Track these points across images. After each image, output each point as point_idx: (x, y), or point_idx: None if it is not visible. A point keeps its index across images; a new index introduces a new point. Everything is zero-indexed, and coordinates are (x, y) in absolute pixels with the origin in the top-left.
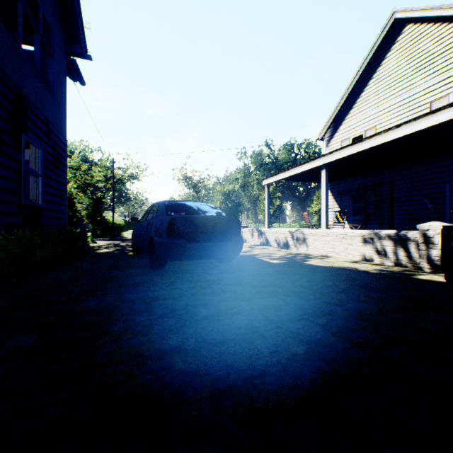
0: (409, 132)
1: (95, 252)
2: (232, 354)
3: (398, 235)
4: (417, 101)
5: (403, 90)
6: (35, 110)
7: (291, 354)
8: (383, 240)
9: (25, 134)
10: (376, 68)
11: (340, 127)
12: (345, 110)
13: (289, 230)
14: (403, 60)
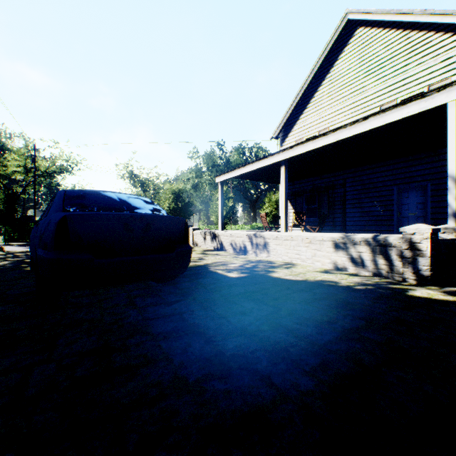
0: (377, 124)
1: None
2: None
3: (377, 239)
4: (368, 104)
5: (355, 93)
6: None
7: None
8: (359, 245)
9: None
10: (330, 68)
11: (295, 126)
12: (299, 109)
13: (247, 233)
14: (355, 63)
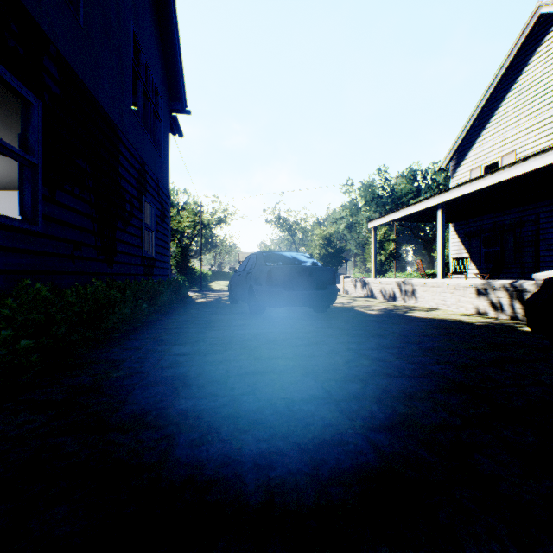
0: (538, 166)
1: (195, 301)
2: (317, 361)
3: (513, 285)
4: None
5: (552, 104)
6: (151, 173)
7: (358, 363)
8: (498, 291)
9: (145, 197)
10: (516, 77)
11: (469, 152)
12: (475, 131)
13: (395, 280)
14: (552, 65)
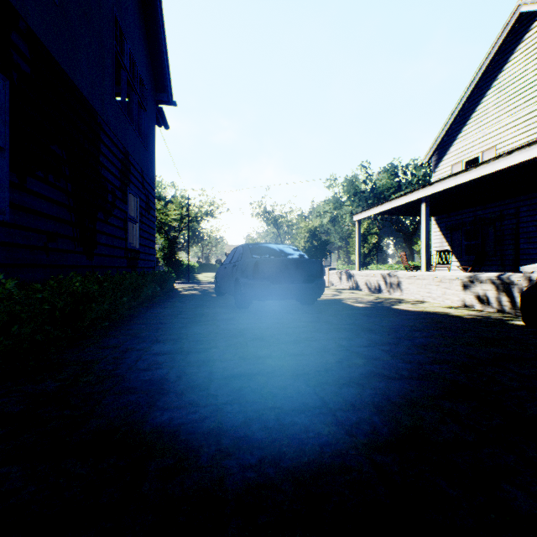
0: (522, 159)
1: (180, 293)
2: (307, 361)
3: (500, 278)
4: None
5: (532, 100)
6: (135, 163)
7: (352, 363)
8: (485, 283)
9: (128, 187)
10: (497, 74)
11: (451, 148)
12: (456, 127)
13: (381, 272)
14: (532, 63)
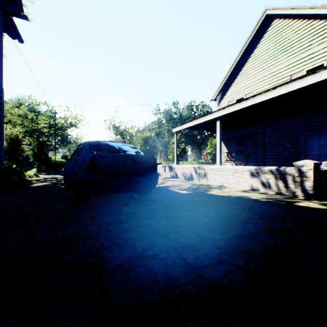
0: (282, 92)
1: (31, 185)
2: None
3: (278, 170)
4: (281, 74)
5: (272, 66)
6: None
7: None
8: (267, 174)
9: None
10: (253, 49)
11: (228, 91)
12: (231, 79)
13: (193, 166)
14: (272, 44)
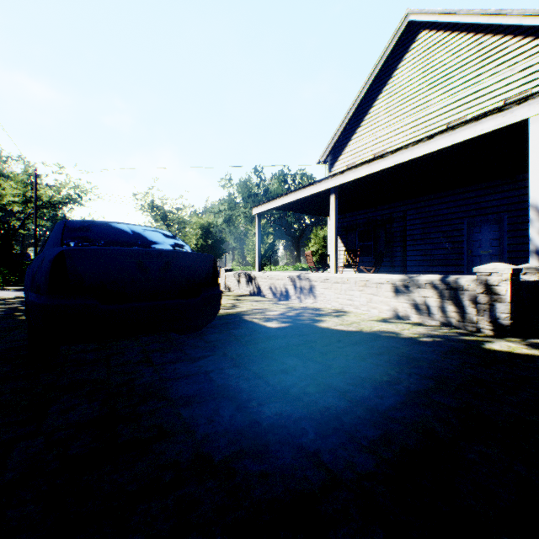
0: (445, 144)
1: None
2: None
3: (445, 282)
4: (432, 122)
5: (418, 109)
6: None
7: None
8: (424, 288)
9: None
10: (388, 80)
11: (346, 148)
12: (351, 128)
13: (289, 274)
14: (418, 73)
